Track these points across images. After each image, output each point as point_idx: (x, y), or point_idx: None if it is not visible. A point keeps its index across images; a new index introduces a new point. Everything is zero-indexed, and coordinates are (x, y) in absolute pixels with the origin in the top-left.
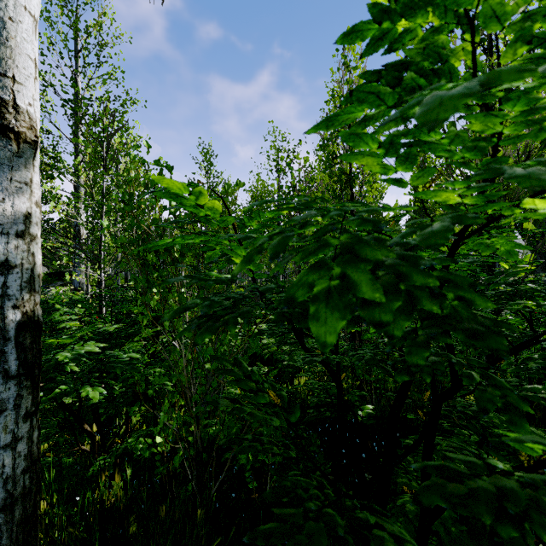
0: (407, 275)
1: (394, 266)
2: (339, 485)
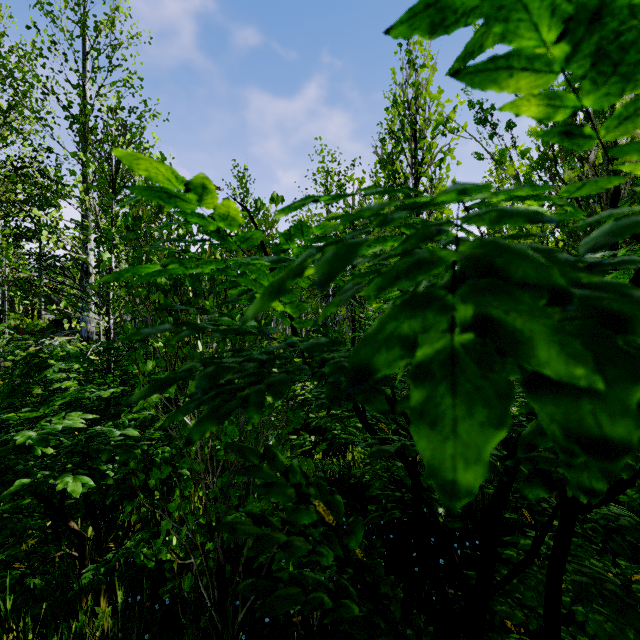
0: (627, 321)
1: (584, 303)
2: (415, 616)
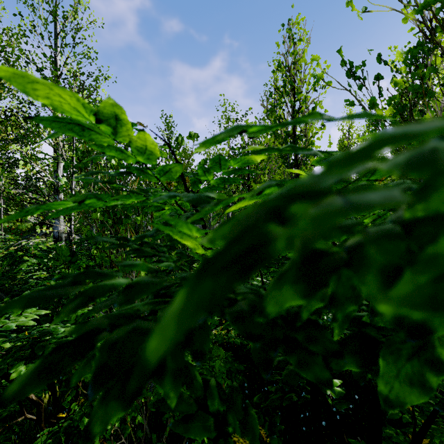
0: None
1: None
2: None
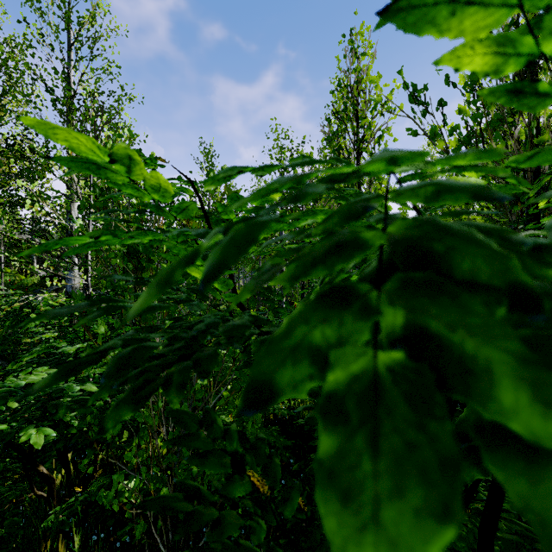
0: None
1: (547, 303)
2: None
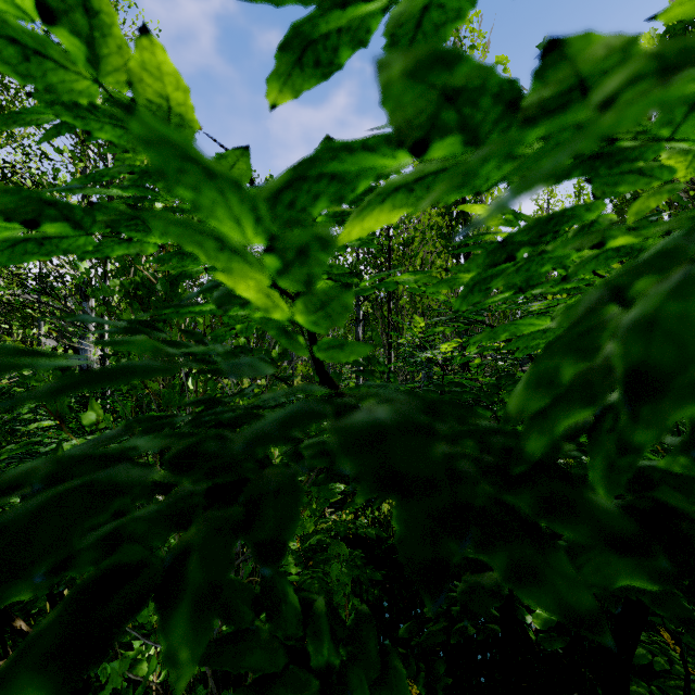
0: None
1: None
2: None
